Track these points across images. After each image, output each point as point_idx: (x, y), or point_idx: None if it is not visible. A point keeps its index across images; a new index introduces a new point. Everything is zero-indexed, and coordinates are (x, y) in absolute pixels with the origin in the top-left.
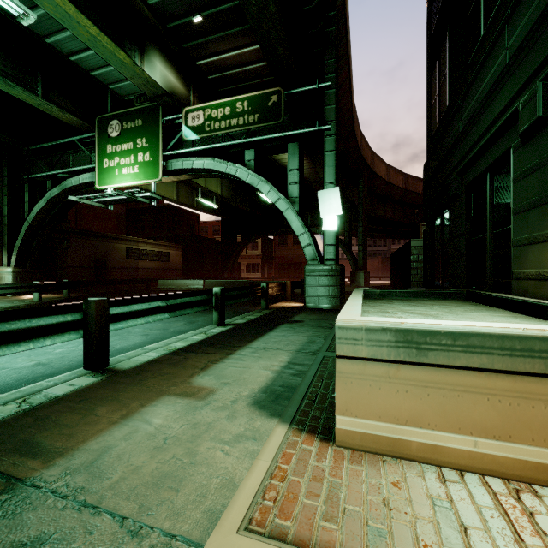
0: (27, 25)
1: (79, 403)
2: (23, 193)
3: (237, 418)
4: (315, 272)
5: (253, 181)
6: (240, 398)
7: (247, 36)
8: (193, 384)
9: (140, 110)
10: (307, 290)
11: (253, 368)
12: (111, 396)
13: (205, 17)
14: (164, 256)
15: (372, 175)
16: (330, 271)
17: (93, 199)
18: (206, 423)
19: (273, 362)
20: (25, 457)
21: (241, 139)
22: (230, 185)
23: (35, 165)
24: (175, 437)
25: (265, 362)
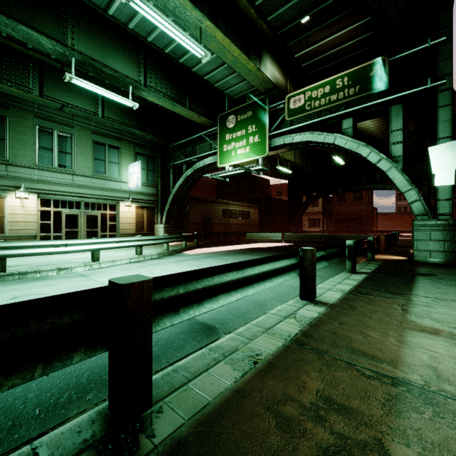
0: (184, 63)
1: (340, 325)
2: (169, 175)
3: None
4: (426, 227)
5: (352, 147)
6: None
7: (346, 19)
8: (418, 323)
9: (251, 104)
10: (416, 244)
11: None
12: (358, 324)
13: (310, 16)
14: (246, 214)
15: None
16: (447, 225)
17: (219, 174)
18: None
19: None
20: (368, 361)
21: (340, 111)
22: (301, 152)
23: (175, 156)
24: None
25: None
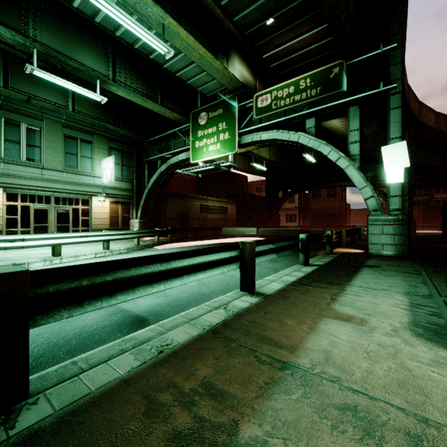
0: (155, 59)
1: (264, 315)
2: (144, 170)
3: (414, 345)
4: (379, 222)
5: (314, 145)
6: (396, 329)
7: (308, 23)
8: (338, 311)
9: (221, 101)
10: (370, 238)
11: (379, 304)
12: (282, 313)
13: (275, 18)
14: (224, 210)
15: (418, 126)
16: (397, 220)
17: (190, 170)
18: (388, 345)
19: (393, 301)
20: (271, 347)
21: (304, 110)
22: (276, 150)
23: (150, 151)
24: (372, 352)
25: (385, 300)
